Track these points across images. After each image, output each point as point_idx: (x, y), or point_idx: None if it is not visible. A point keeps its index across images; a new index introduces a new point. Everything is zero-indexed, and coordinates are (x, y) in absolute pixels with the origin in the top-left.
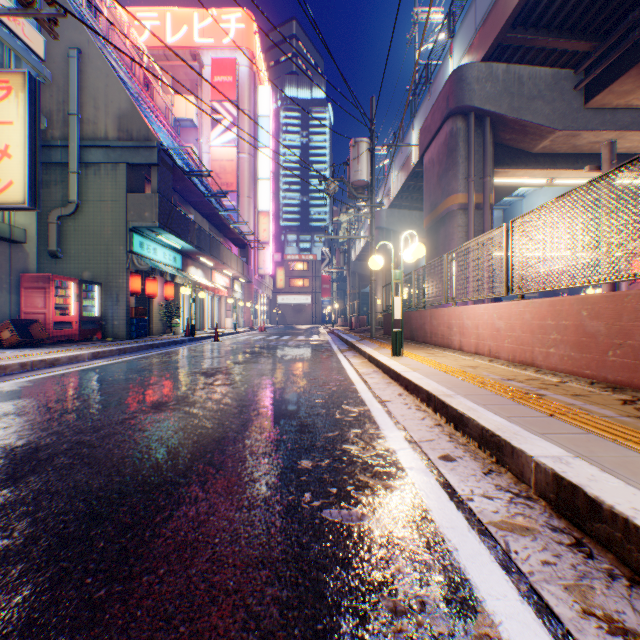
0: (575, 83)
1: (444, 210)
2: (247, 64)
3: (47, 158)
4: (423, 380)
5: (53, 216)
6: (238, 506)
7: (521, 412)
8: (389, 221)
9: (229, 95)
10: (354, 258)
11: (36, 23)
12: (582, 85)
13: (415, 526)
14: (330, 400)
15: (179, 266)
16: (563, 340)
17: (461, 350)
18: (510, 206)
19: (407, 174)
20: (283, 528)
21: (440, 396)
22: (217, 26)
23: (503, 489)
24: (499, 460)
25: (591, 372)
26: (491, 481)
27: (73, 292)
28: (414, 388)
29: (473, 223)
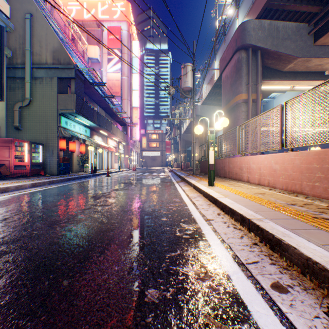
0: (308, 31)
1: (234, 103)
2: (126, 29)
3: (13, 74)
4: (235, 205)
5: (16, 106)
6: None
7: (328, 239)
8: (202, 111)
9: (117, 45)
10: (183, 132)
11: None
12: (313, 32)
13: None
14: (172, 219)
15: (88, 135)
16: (327, 177)
17: (248, 182)
18: (266, 103)
19: (212, 85)
20: None
21: (253, 220)
22: (110, 9)
23: None
24: None
25: None
26: None
27: (26, 148)
28: (229, 210)
29: (251, 110)
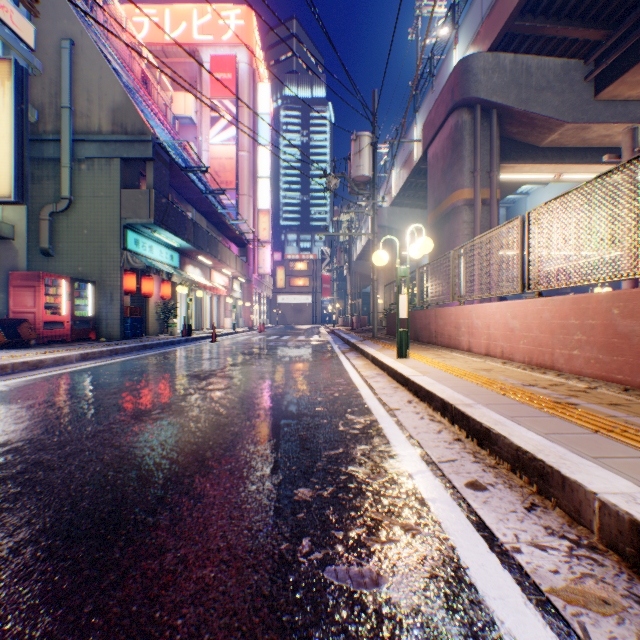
0: (585, 74)
1: (449, 206)
2: (247, 61)
3: (39, 153)
4: (435, 386)
5: (45, 212)
6: (215, 560)
7: (558, 427)
8: (391, 219)
9: (228, 92)
10: (355, 257)
11: (26, 11)
12: (593, 76)
13: (451, 596)
14: (332, 408)
15: (176, 265)
16: (589, 341)
17: (470, 351)
18: (514, 204)
19: (409, 171)
20: (272, 599)
21: (458, 406)
22: (216, 23)
23: (556, 534)
24: (543, 491)
25: (624, 377)
26: (538, 521)
27: (65, 291)
28: (426, 395)
29: (479, 219)
